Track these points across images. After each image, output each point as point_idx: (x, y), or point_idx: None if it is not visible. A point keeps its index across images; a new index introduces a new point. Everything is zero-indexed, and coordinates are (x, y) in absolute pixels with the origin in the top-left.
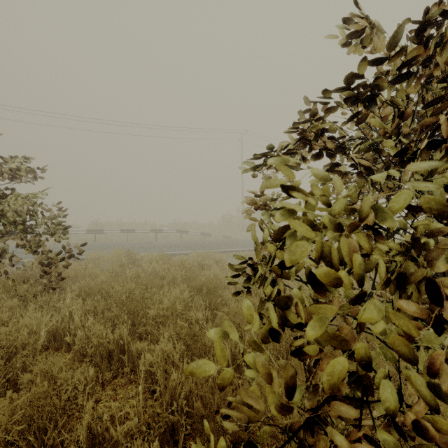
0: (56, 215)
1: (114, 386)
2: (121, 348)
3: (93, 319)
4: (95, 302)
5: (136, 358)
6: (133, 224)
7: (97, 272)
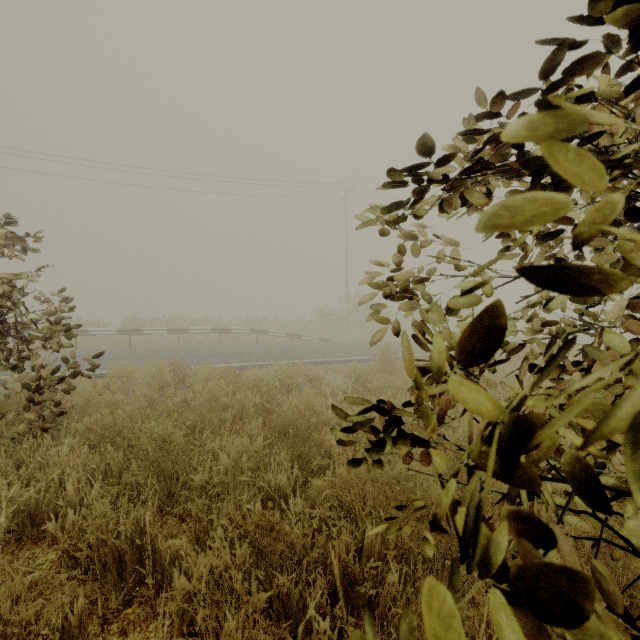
0: (56, 309)
1: (124, 625)
2: (142, 546)
3: (102, 485)
4: (107, 455)
5: (168, 565)
6: (187, 320)
7: (120, 400)
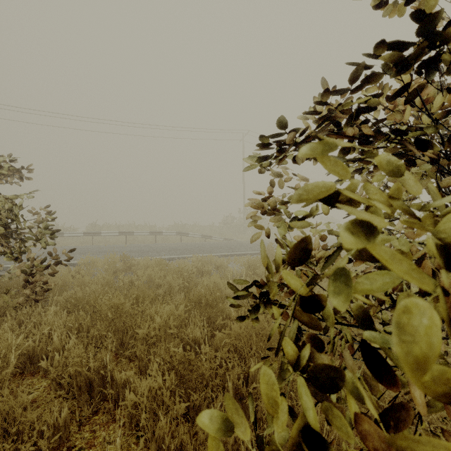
0: (43, 219)
1: (93, 426)
2: (104, 376)
3: (76, 337)
4: (80, 318)
5: (121, 388)
6: (132, 226)
7: (87, 281)
